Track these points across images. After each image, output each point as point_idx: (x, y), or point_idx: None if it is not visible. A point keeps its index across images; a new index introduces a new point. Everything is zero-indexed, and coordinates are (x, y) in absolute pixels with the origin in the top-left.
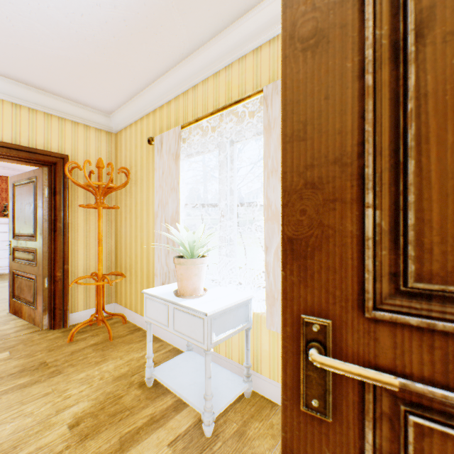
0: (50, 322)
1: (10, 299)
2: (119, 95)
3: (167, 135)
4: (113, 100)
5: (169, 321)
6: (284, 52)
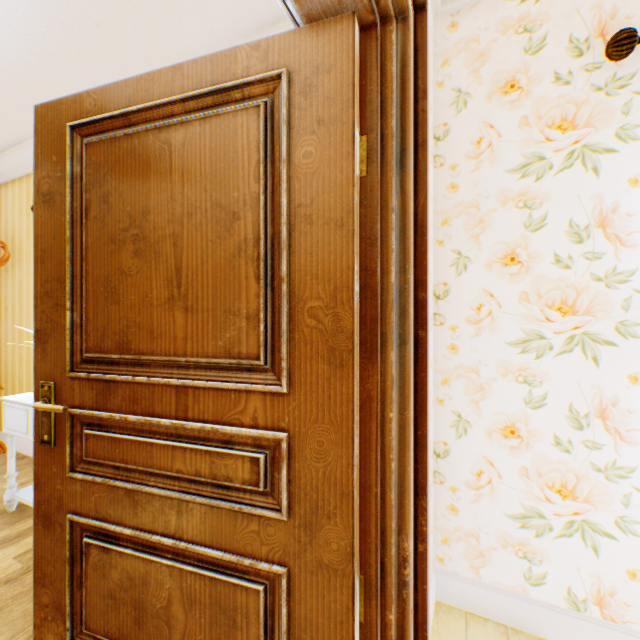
0: None
1: None
2: None
3: None
4: None
5: (30, 428)
6: (36, 200)
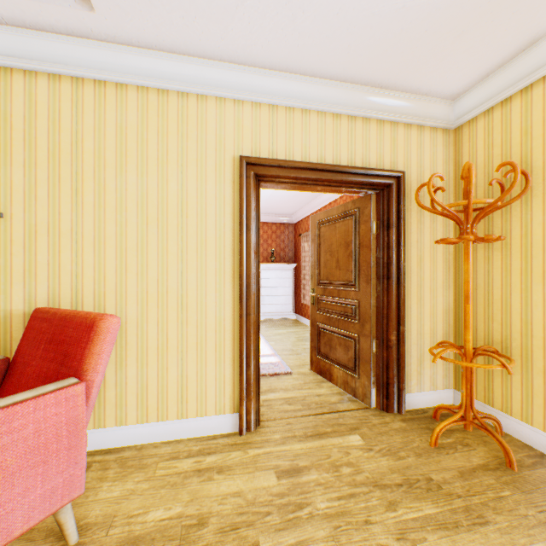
0: (379, 400)
1: (310, 355)
2: (506, 48)
3: None
4: (484, 65)
5: None
6: None
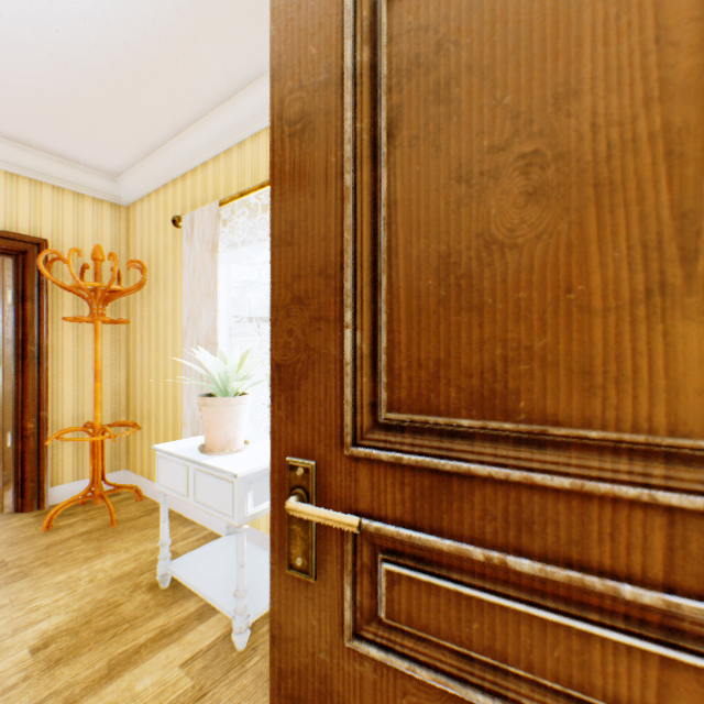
0: (15, 501)
1: None
2: (129, 149)
3: (201, 213)
4: (121, 156)
5: (190, 489)
6: (273, 135)
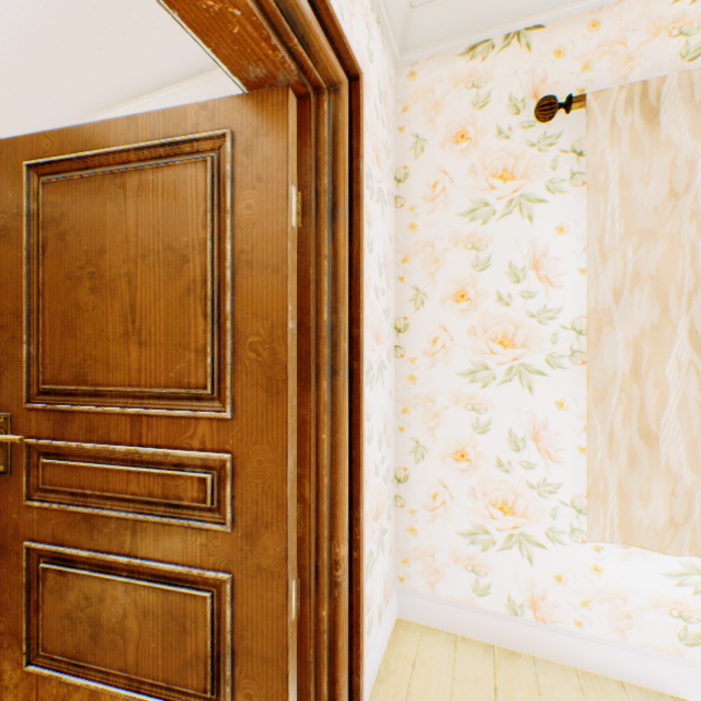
0: None
1: None
2: None
3: None
4: None
5: None
6: None
